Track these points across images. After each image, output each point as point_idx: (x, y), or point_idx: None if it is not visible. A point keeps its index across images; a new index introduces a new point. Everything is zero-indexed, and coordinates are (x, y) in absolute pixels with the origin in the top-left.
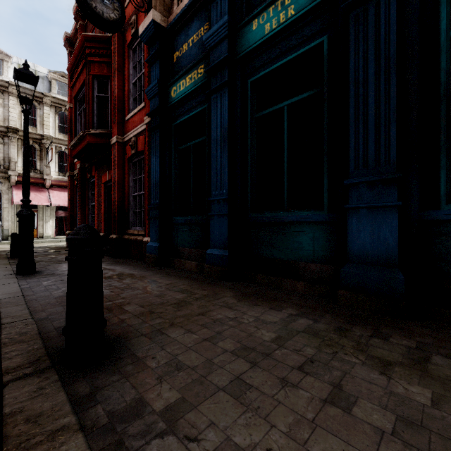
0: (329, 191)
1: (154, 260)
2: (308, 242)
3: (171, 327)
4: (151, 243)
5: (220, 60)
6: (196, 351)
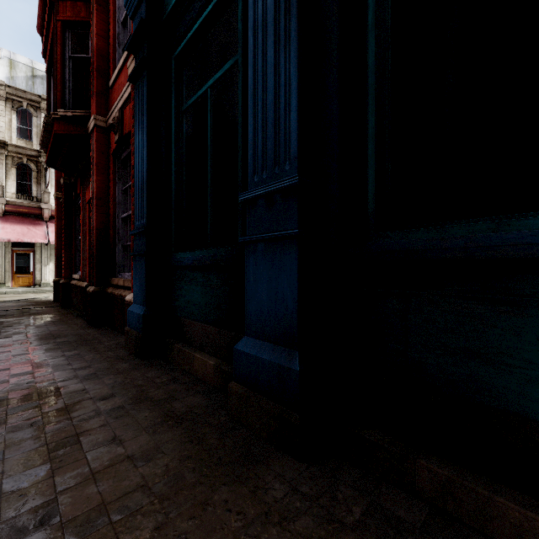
0: None
1: (136, 343)
2: None
3: None
4: (134, 306)
5: None
6: None
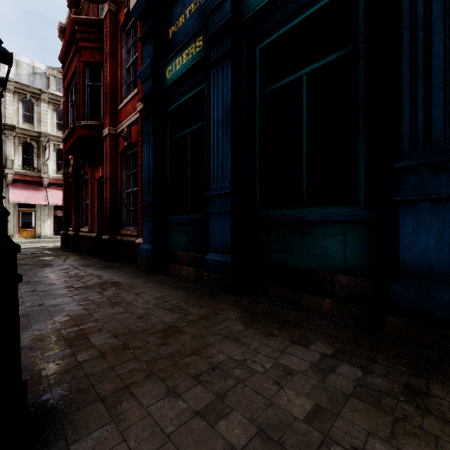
0: (366, 180)
1: (147, 265)
2: (336, 247)
3: (147, 380)
4: (144, 245)
5: (222, 25)
6: (179, 449)
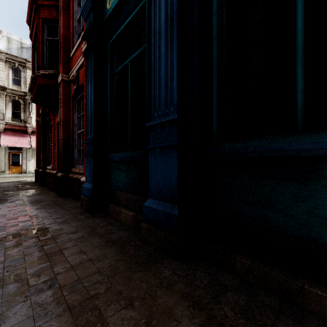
0: None
1: (87, 204)
2: None
3: None
4: (86, 184)
5: None
6: None
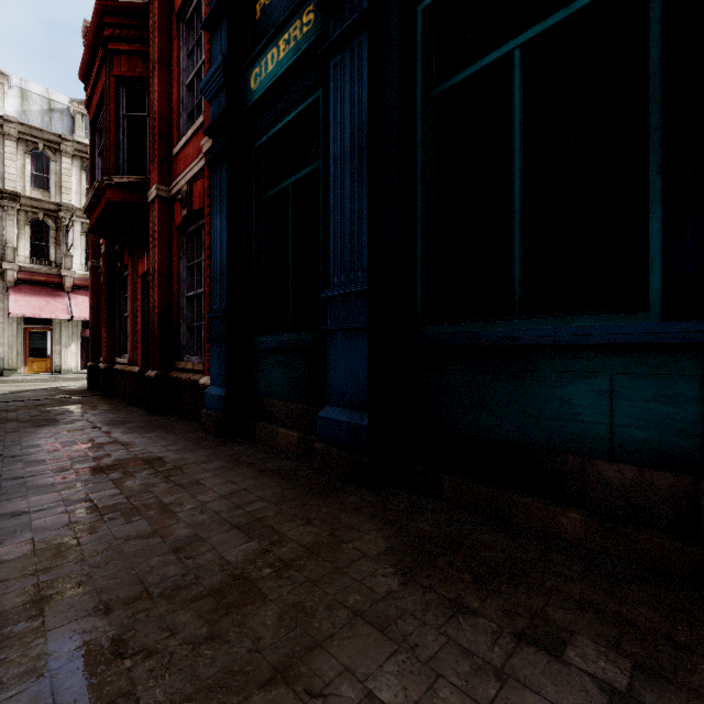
0: (663, 256)
1: (217, 424)
2: (591, 400)
3: None
4: (213, 389)
5: None
6: None
